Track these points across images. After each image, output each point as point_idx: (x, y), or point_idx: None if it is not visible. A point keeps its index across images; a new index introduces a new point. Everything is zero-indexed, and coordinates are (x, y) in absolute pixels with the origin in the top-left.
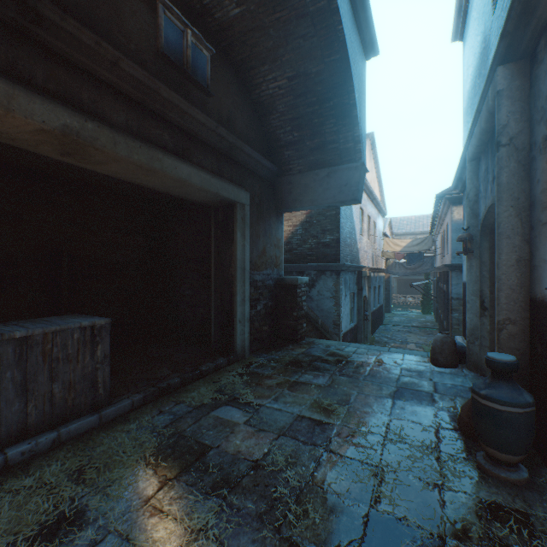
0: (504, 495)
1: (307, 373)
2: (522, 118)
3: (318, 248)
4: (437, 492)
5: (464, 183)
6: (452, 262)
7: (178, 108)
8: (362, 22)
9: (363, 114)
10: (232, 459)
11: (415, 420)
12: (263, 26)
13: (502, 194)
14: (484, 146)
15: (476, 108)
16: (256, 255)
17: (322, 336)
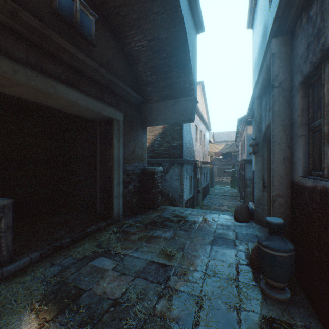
0: (277, 310)
1: (159, 230)
2: (286, 71)
3: (170, 149)
4: (236, 313)
5: (253, 112)
6: (247, 158)
7: (68, 52)
8: (194, 9)
9: (195, 67)
10: (99, 299)
11: (224, 260)
12: (130, 4)
13: (275, 117)
14: (264, 89)
15: (260, 66)
16: (128, 153)
17: (172, 203)
